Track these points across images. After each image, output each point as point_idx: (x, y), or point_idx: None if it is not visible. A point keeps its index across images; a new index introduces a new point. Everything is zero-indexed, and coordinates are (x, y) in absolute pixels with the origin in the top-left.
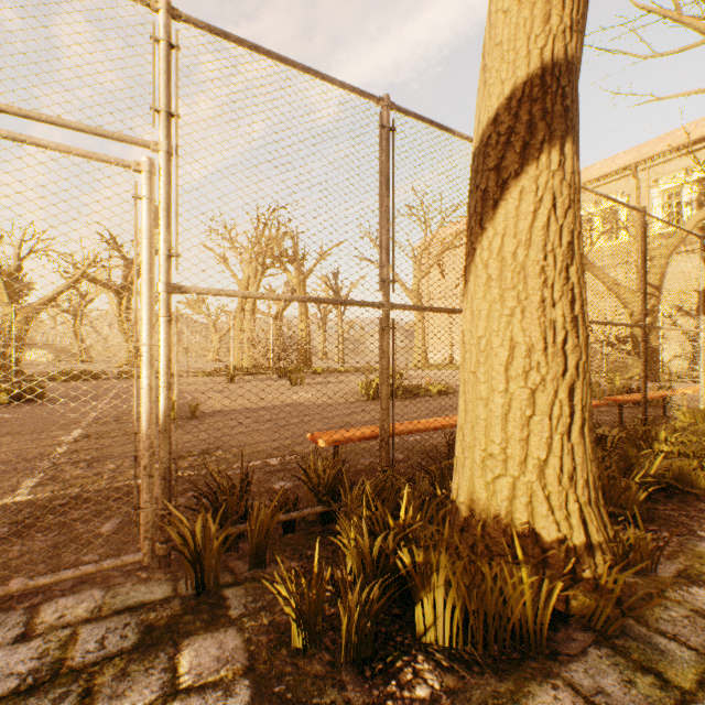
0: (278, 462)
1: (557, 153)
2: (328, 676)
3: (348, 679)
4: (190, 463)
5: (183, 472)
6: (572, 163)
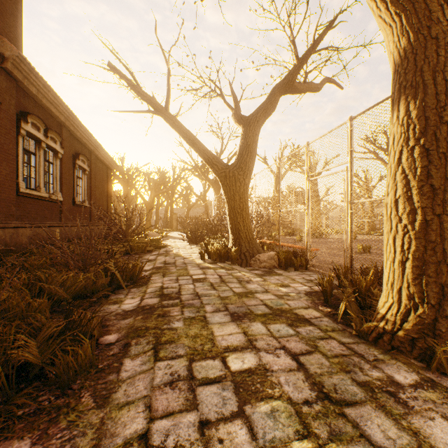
0: None
1: (396, 112)
2: (320, 299)
3: (320, 301)
4: None
5: None
6: (405, 110)
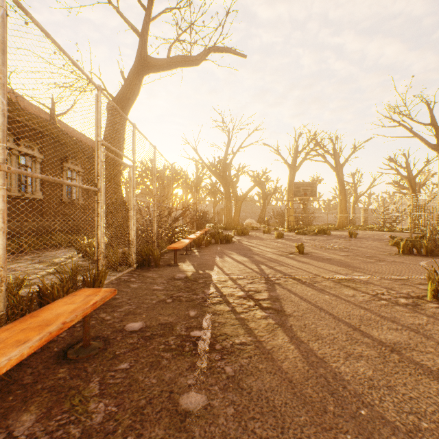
0: (197, 334)
1: None
2: None
3: None
4: (236, 302)
5: (216, 299)
6: None
